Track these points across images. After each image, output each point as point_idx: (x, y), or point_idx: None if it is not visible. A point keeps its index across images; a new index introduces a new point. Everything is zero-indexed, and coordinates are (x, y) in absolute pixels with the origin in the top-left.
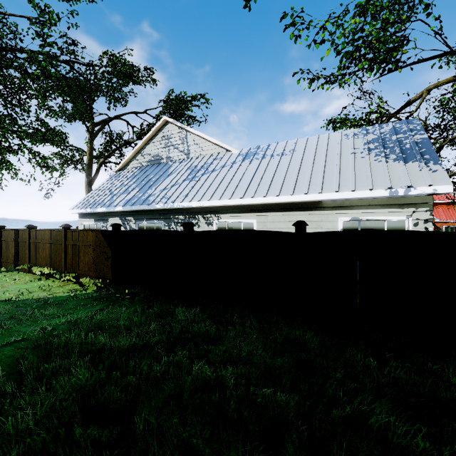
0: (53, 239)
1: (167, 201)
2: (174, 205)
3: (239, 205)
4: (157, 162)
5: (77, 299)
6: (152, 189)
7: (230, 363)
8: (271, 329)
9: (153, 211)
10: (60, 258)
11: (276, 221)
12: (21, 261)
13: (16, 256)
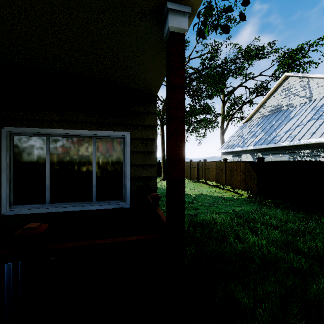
0: (217, 167)
1: (293, 140)
2: (300, 142)
3: None
4: (277, 111)
5: (239, 200)
6: (275, 131)
7: None
8: None
9: (278, 148)
10: (222, 177)
11: None
12: (200, 177)
13: (197, 175)
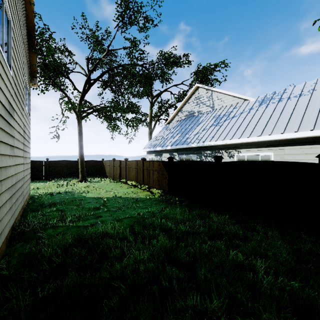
0: (137, 166)
1: (199, 142)
2: (204, 144)
3: (257, 142)
4: (191, 116)
5: (150, 200)
6: (188, 134)
7: (258, 257)
8: (294, 241)
9: (189, 148)
10: (140, 176)
11: (293, 154)
12: (122, 177)
13: (120, 174)
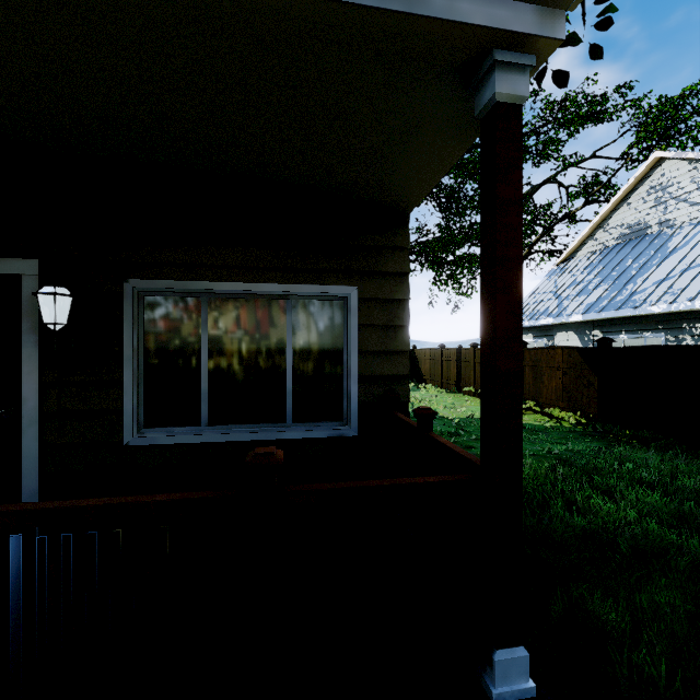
0: None
1: (676, 300)
2: (693, 305)
3: None
4: (636, 236)
5: (557, 430)
6: (634, 282)
7: None
8: None
9: (641, 318)
10: None
11: None
12: (464, 382)
13: (457, 377)
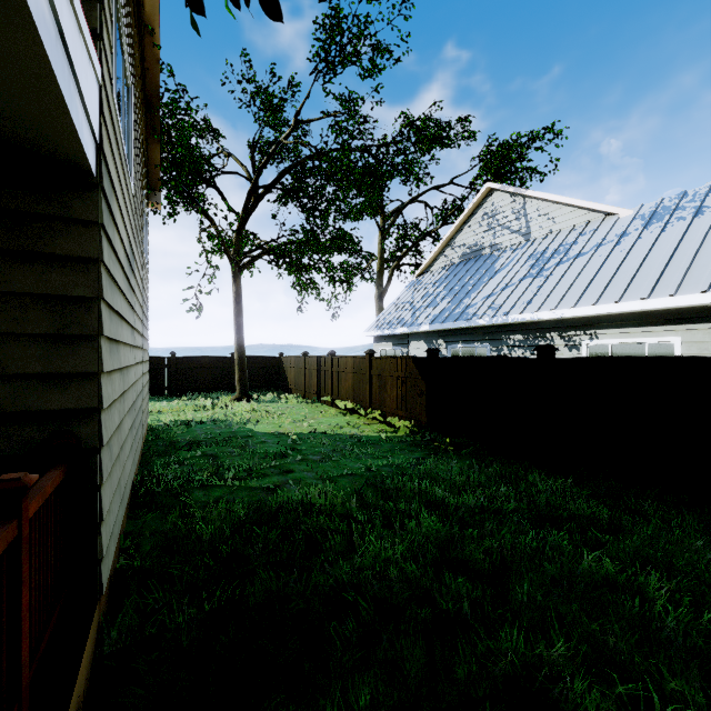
0: (356, 368)
1: (496, 314)
2: (507, 319)
3: (639, 312)
4: (474, 256)
5: (390, 442)
6: (469, 296)
7: (651, 569)
8: None
9: (473, 329)
10: (364, 391)
11: None
12: (324, 392)
13: (318, 386)
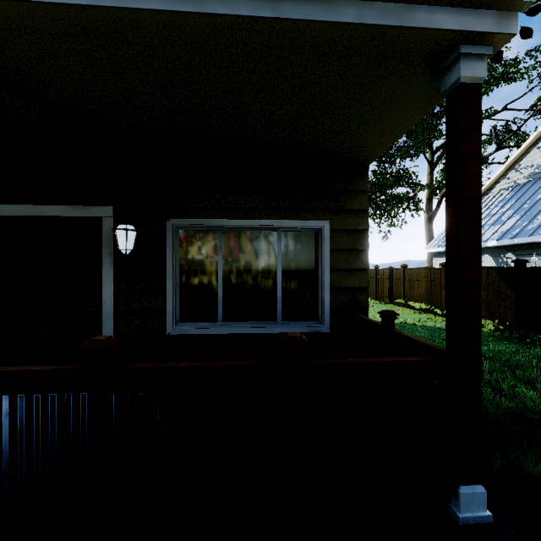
0: (430, 277)
1: None
2: None
3: None
4: None
5: None
6: None
7: None
8: None
9: None
10: (438, 295)
11: None
12: (395, 296)
13: (389, 291)
